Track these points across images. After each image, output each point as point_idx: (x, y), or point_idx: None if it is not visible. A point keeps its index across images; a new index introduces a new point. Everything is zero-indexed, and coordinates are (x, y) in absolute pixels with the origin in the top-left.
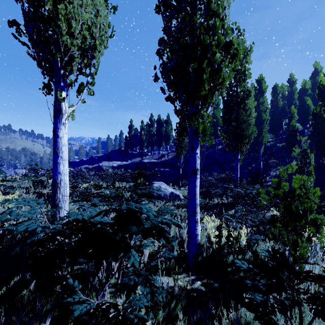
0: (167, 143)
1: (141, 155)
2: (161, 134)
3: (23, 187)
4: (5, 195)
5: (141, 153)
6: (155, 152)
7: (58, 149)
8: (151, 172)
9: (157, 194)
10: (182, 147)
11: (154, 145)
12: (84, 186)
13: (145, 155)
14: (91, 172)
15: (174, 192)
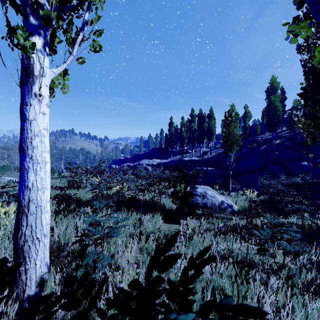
0: (210, 139)
1: (182, 153)
2: (203, 129)
3: (61, 186)
4: (9, 204)
5: (182, 151)
6: (196, 149)
7: (26, 142)
8: (193, 172)
9: (202, 203)
10: (233, 142)
11: (195, 142)
12: (116, 189)
13: (186, 152)
14: (129, 171)
15: (225, 201)
